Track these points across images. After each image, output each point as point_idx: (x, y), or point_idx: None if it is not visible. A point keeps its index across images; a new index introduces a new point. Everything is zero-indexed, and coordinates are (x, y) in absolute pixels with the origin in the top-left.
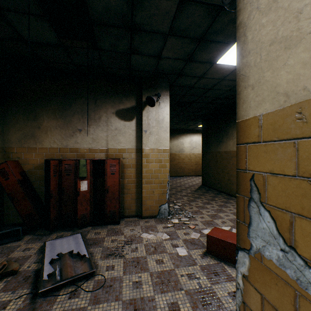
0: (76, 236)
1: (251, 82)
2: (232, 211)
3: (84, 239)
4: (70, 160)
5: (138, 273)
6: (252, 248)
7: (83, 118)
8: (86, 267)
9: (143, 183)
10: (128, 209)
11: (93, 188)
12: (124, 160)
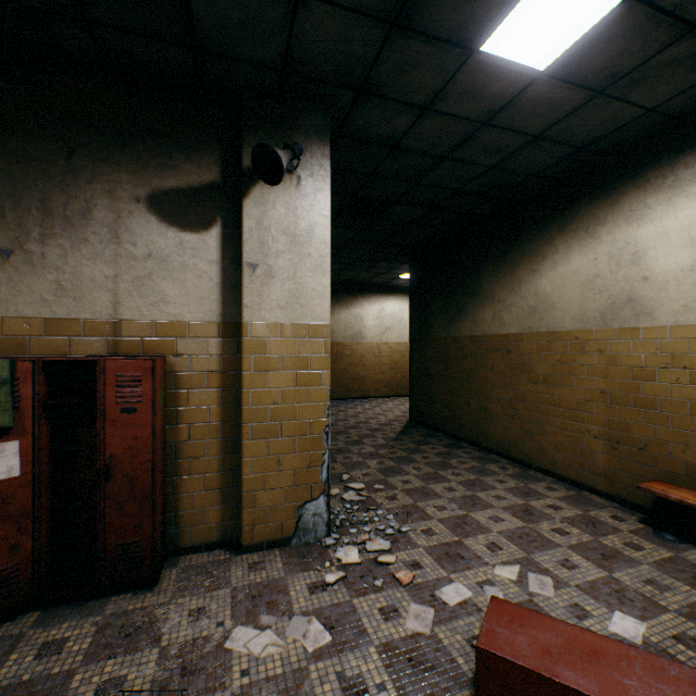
0: None
1: None
2: (505, 500)
3: None
4: None
5: None
6: None
7: (20, 211)
8: None
9: (245, 438)
10: (194, 523)
11: (53, 464)
12: (180, 361)
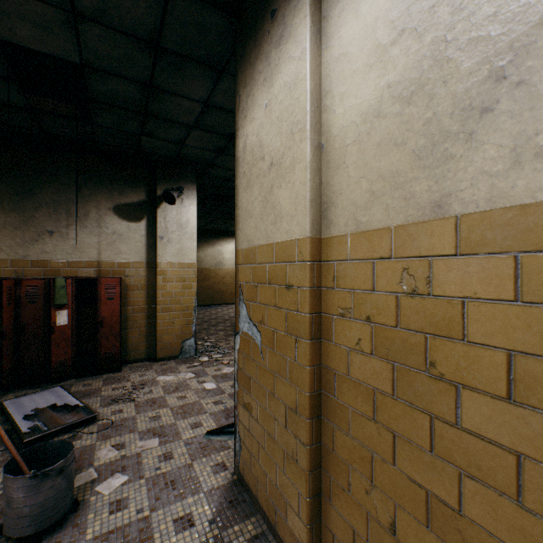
0: (54, 390)
1: (240, 227)
2: None
3: (70, 391)
4: (36, 280)
5: (156, 410)
6: (240, 329)
7: (57, 214)
8: (83, 416)
9: (158, 312)
10: (134, 350)
11: (77, 321)
12: (128, 279)
